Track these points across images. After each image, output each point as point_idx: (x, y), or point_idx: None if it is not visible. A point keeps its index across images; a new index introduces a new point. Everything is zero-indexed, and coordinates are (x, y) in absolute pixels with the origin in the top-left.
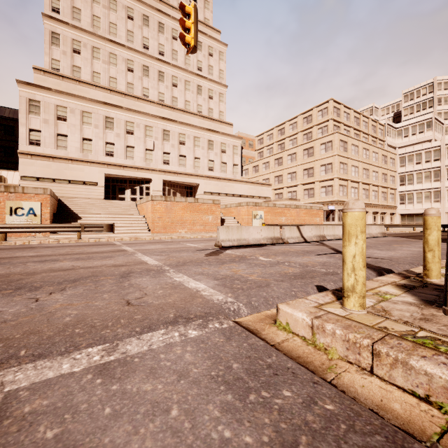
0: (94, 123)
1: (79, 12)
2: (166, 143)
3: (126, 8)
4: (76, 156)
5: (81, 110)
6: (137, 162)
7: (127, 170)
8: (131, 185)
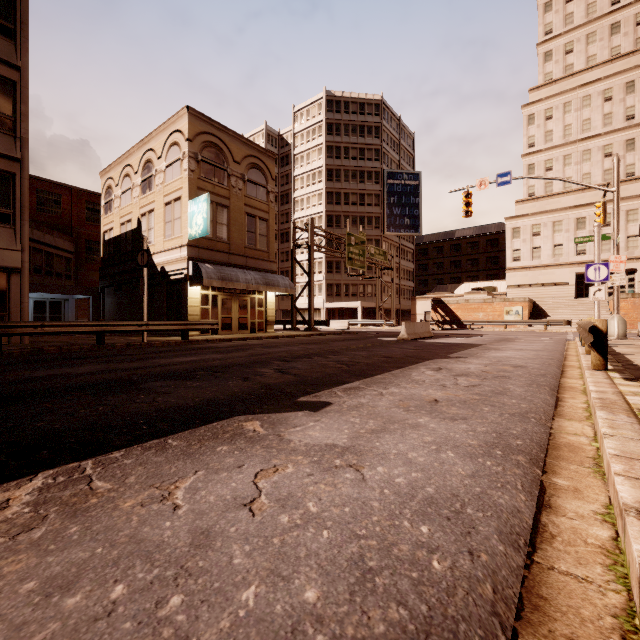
0: (564, 229)
1: (551, 133)
2: None
3: (602, 93)
4: (548, 262)
5: (552, 222)
6: None
7: None
8: None
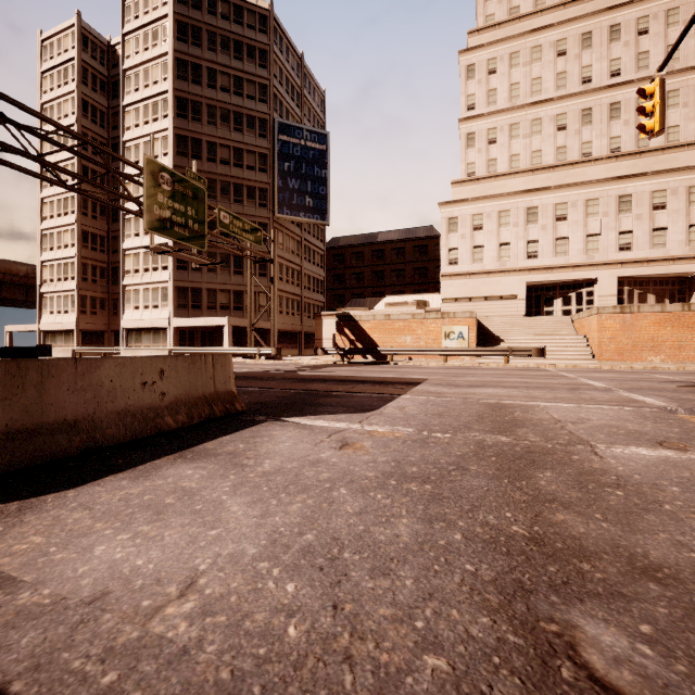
0: (512, 222)
1: (494, 92)
2: (625, 216)
3: (554, 45)
4: (492, 267)
5: (498, 211)
6: (572, 258)
7: (557, 272)
8: (563, 292)
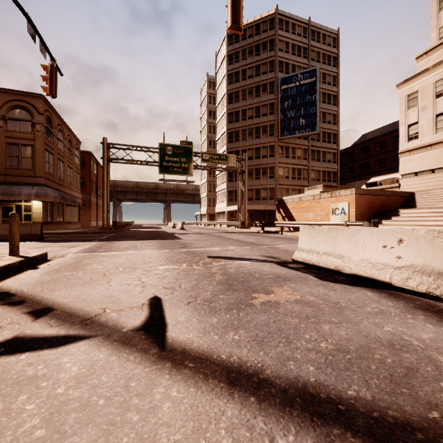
0: None
1: None
2: None
3: None
4: None
5: None
6: None
7: None
8: None
